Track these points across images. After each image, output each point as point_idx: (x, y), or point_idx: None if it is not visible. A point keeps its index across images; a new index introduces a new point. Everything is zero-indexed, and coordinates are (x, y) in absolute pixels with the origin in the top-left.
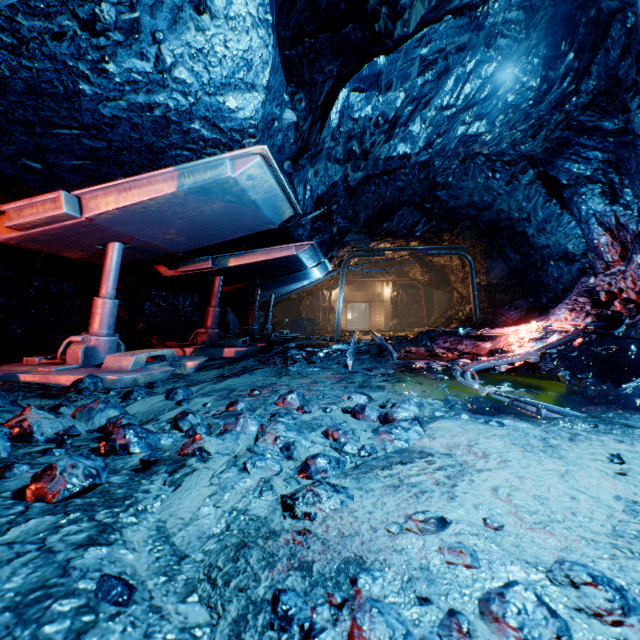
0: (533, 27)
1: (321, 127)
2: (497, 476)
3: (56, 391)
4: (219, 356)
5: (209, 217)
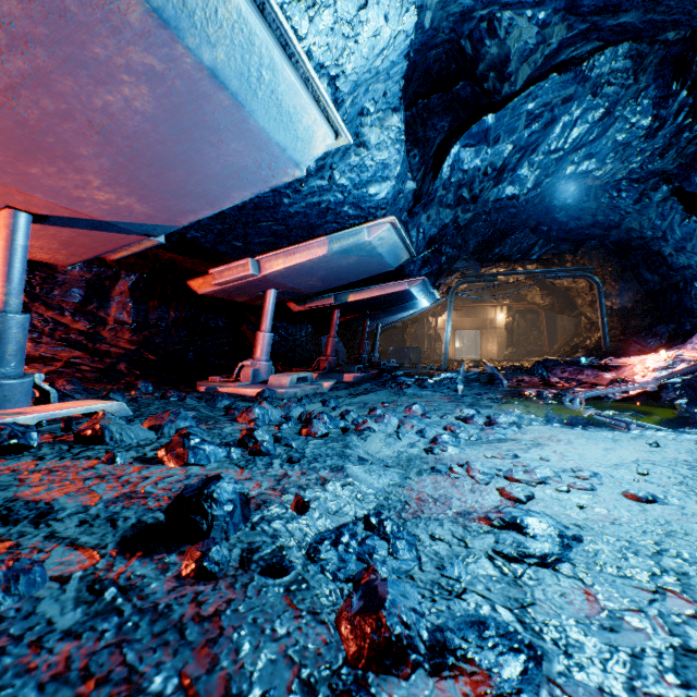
0: (642, 71)
1: (433, 177)
2: (560, 447)
3: (249, 398)
4: (339, 380)
5: (343, 267)
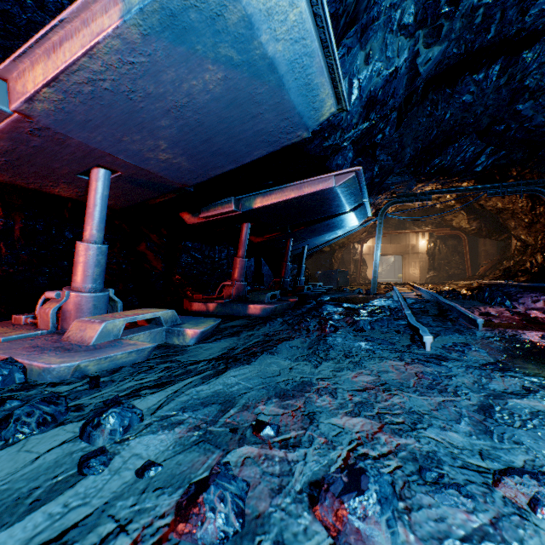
0: None
1: None
2: None
3: None
4: (243, 313)
5: (206, 110)
